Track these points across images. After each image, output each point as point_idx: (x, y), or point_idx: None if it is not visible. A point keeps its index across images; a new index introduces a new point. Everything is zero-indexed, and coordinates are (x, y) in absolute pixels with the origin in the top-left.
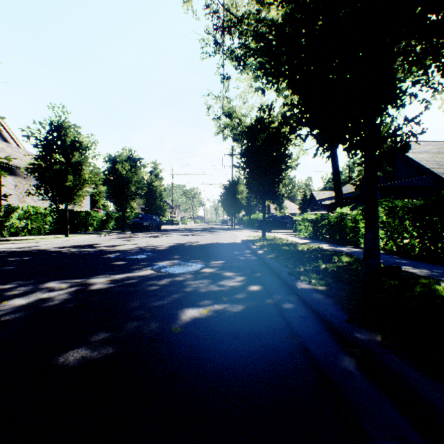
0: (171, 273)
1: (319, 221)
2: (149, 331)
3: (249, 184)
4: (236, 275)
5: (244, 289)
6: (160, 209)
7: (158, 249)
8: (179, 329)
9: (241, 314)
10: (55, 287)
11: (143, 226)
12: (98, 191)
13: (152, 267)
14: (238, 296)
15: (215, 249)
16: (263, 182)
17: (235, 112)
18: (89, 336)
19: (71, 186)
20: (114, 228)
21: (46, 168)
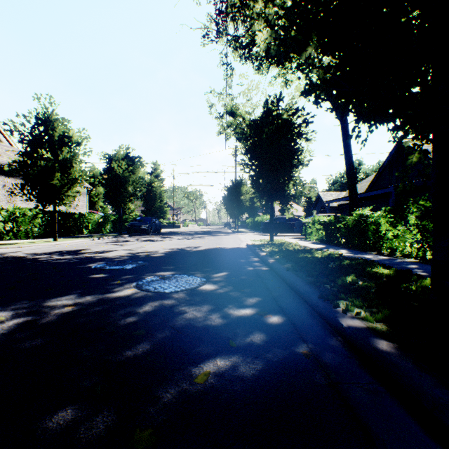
0: (159, 293)
1: (333, 224)
2: (87, 443)
3: (255, 183)
4: (246, 296)
5: (260, 323)
6: (160, 211)
7: (152, 256)
8: (147, 436)
9: (263, 385)
10: None
11: (142, 229)
12: (96, 193)
13: (138, 282)
14: (253, 338)
15: (217, 256)
16: (271, 180)
17: (238, 110)
18: None
19: (58, 186)
20: (111, 231)
21: (30, 165)
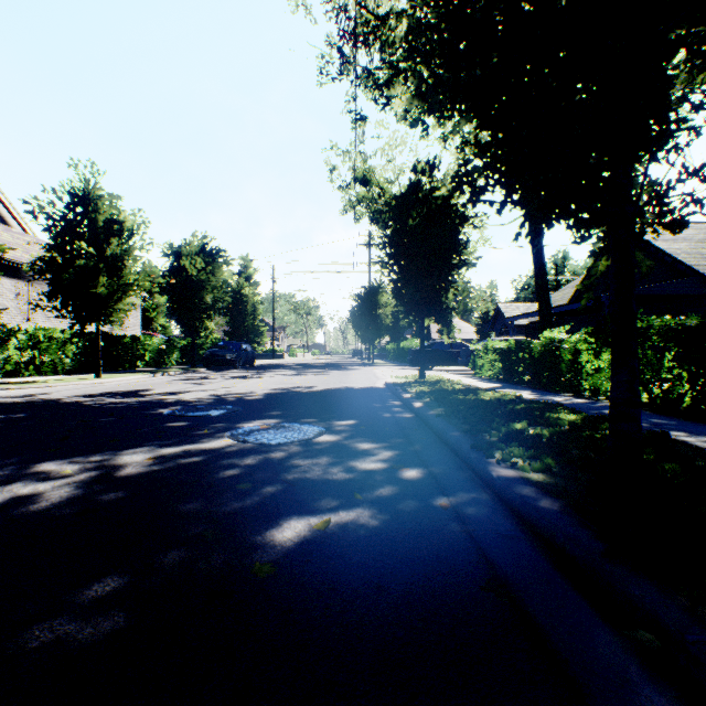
0: (263, 444)
1: (514, 352)
2: (208, 572)
3: (398, 292)
4: (379, 448)
5: (393, 476)
6: (254, 333)
7: (246, 399)
8: (268, 567)
9: (390, 531)
10: (52, 472)
11: (226, 360)
12: (154, 304)
13: (233, 432)
14: (384, 491)
15: (341, 399)
16: (421, 288)
17: (374, 177)
18: (86, 585)
19: (104, 295)
20: (179, 363)
21: (63, 265)
